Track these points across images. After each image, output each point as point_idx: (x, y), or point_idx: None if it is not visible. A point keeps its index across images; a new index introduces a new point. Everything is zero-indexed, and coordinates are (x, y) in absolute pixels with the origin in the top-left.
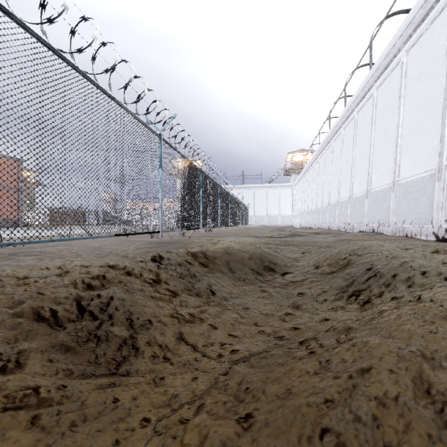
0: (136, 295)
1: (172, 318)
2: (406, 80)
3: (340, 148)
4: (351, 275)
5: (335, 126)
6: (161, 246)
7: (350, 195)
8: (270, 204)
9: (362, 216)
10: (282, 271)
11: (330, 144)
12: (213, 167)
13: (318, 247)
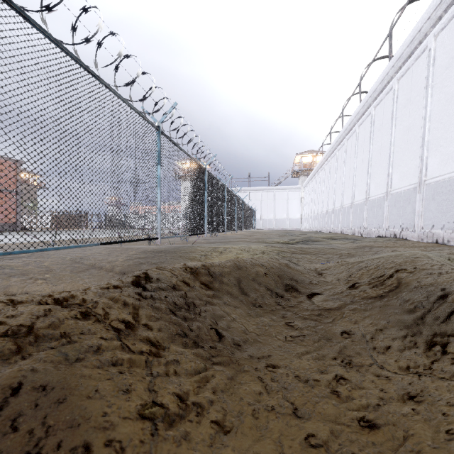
0: (81, 366)
1: (140, 424)
2: (434, 68)
3: (354, 147)
4: (416, 305)
5: (349, 124)
6: (158, 255)
7: (367, 197)
8: (278, 208)
9: (380, 220)
10: (308, 291)
11: (342, 143)
12: (219, 167)
13: (339, 256)
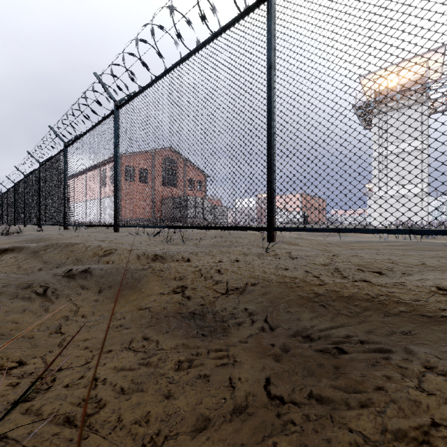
0: None
1: None
2: None
3: None
4: None
5: None
6: None
7: None
8: None
9: None
10: None
11: None
12: None
13: None
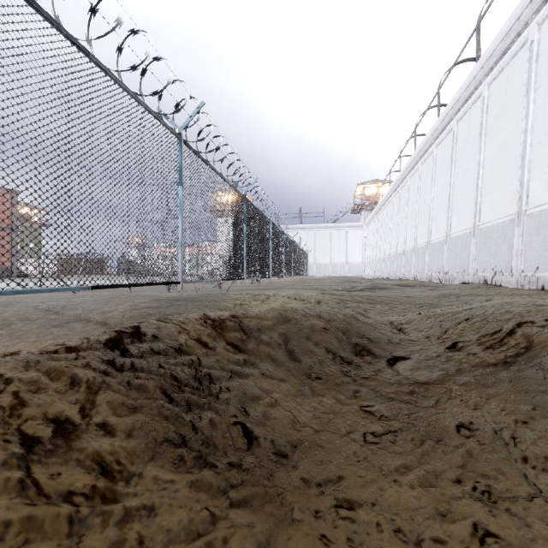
0: None
1: None
2: (537, 66)
3: (431, 172)
4: None
5: (424, 144)
6: (175, 305)
7: (448, 233)
8: (335, 250)
9: (466, 262)
10: (387, 354)
11: (415, 168)
12: (261, 195)
13: (419, 306)
